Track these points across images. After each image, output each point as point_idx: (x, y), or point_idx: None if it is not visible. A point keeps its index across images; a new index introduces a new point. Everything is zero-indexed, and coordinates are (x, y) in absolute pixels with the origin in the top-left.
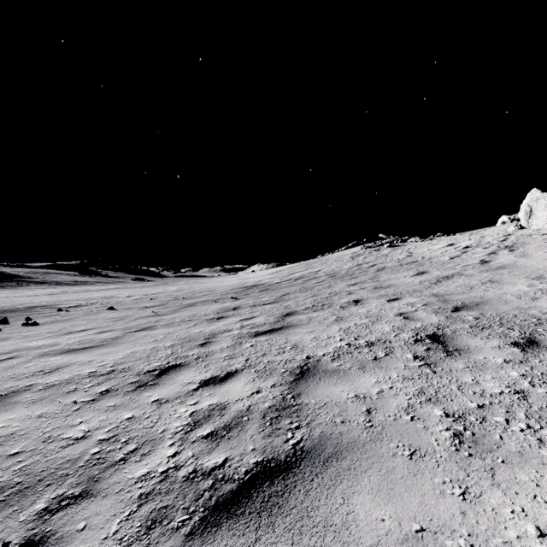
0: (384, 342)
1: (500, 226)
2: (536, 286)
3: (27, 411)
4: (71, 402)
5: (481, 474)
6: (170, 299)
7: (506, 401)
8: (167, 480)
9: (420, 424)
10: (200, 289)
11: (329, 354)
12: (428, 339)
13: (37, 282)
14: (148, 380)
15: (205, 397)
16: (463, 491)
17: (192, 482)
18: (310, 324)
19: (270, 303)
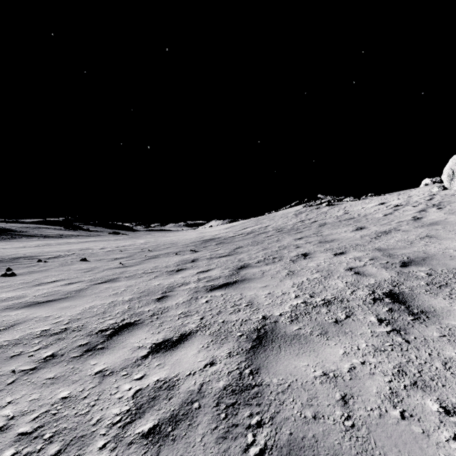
0: (341, 300)
1: (424, 188)
2: None
3: None
4: (9, 372)
5: None
6: (137, 251)
7: None
8: None
9: (415, 426)
10: (164, 242)
11: (286, 314)
12: (387, 298)
13: (28, 235)
14: (97, 343)
15: (153, 369)
16: None
17: None
18: (263, 278)
19: (225, 256)
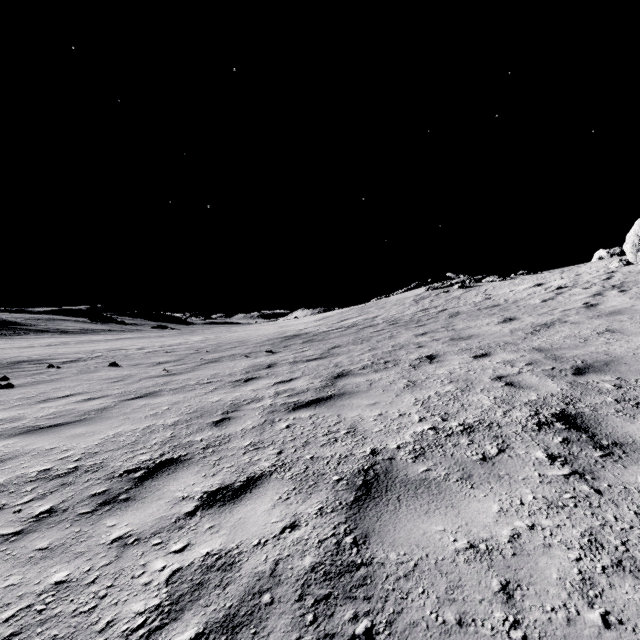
0: (489, 425)
1: (598, 262)
2: None
3: None
4: None
5: None
6: (190, 352)
7: None
8: None
9: None
10: (229, 339)
11: (407, 446)
12: (559, 422)
13: (37, 330)
14: (120, 491)
15: (202, 534)
16: None
17: None
18: (372, 391)
19: (315, 359)
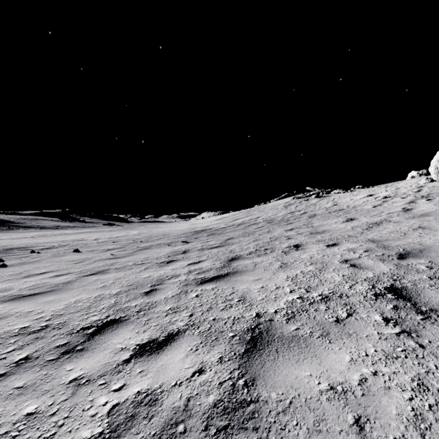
0: (340, 296)
1: (411, 180)
2: None
3: None
4: None
5: None
6: (130, 242)
7: None
8: None
9: None
10: (157, 233)
11: (282, 311)
12: (390, 294)
13: (25, 226)
14: (77, 343)
15: (135, 377)
16: None
17: None
18: (256, 270)
19: (216, 247)
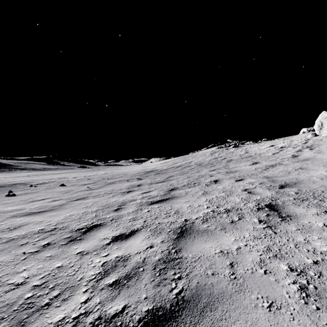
0: (236, 209)
1: (302, 135)
2: None
3: None
4: (21, 253)
5: None
6: (99, 179)
7: None
8: (76, 326)
9: (272, 277)
10: (118, 173)
11: (200, 218)
12: (267, 208)
13: (21, 168)
14: (77, 236)
15: (114, 250)
16: None
17: None
18: (187, 196)
19: (161, 182)
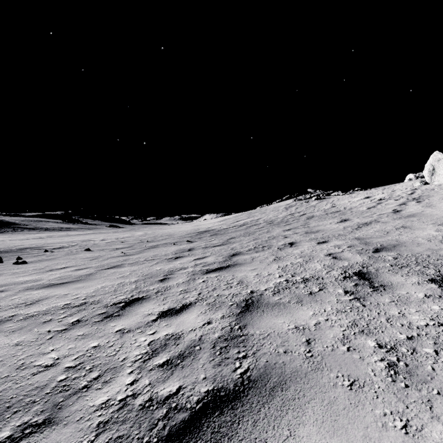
0: (317, 278)
1: (407, 182)
2: (442, 231)
3: (7, 339)
4: (45, 332)
5: (420, 406)
6: (137, 242)
7: (432, 333)
8: (124, 409)
9: (356, 354)
10: (161, 234)
11: (270, 289)
12: (355, 276)
13: (29, 228)
14: (114, 312)
15: (162, 328)
16: (405, 423)
17: (147, 411)
18: (253, 263)
19: (219, 245)
